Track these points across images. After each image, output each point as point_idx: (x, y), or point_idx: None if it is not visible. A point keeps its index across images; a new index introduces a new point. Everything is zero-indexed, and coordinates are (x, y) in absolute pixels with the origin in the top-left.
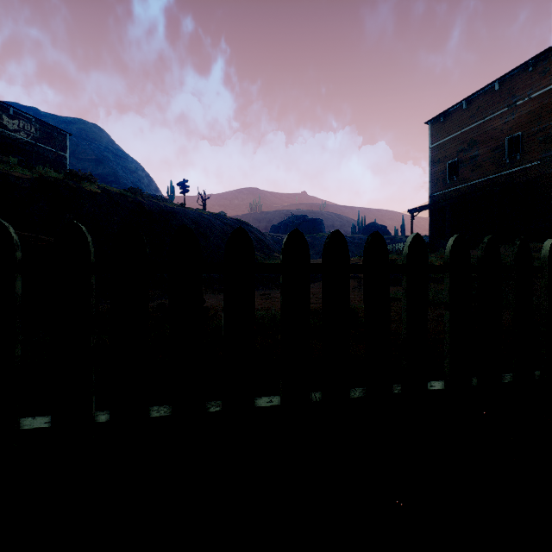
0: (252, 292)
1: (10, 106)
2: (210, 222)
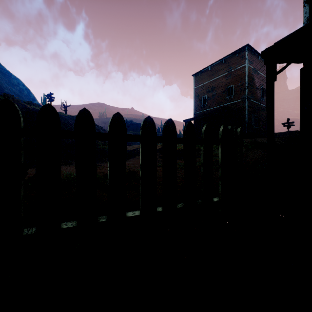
0: None
1: None
2: (67, 120)
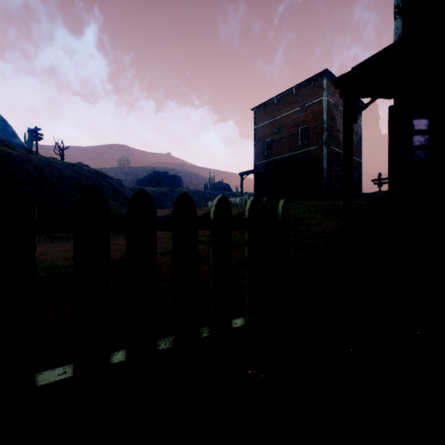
0: None
1: None
2: (61, 170)
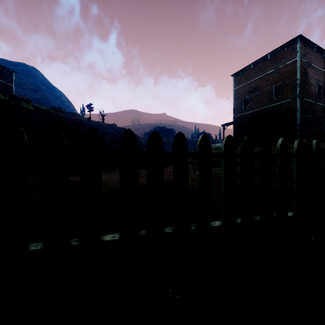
0: (100, 168)
1: None
2: (106, 129)
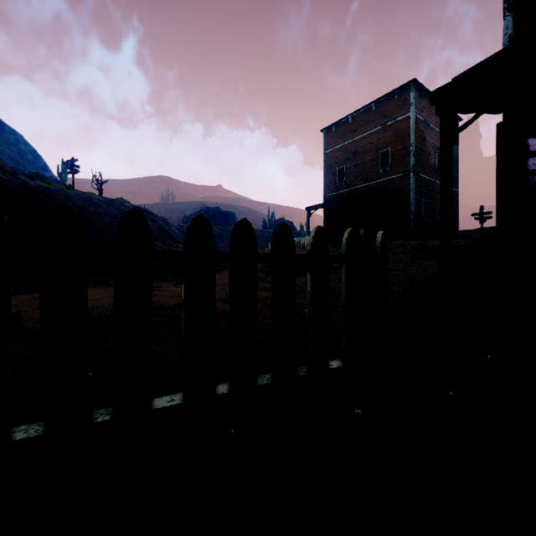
0: None
1: None
2: (101, 207)
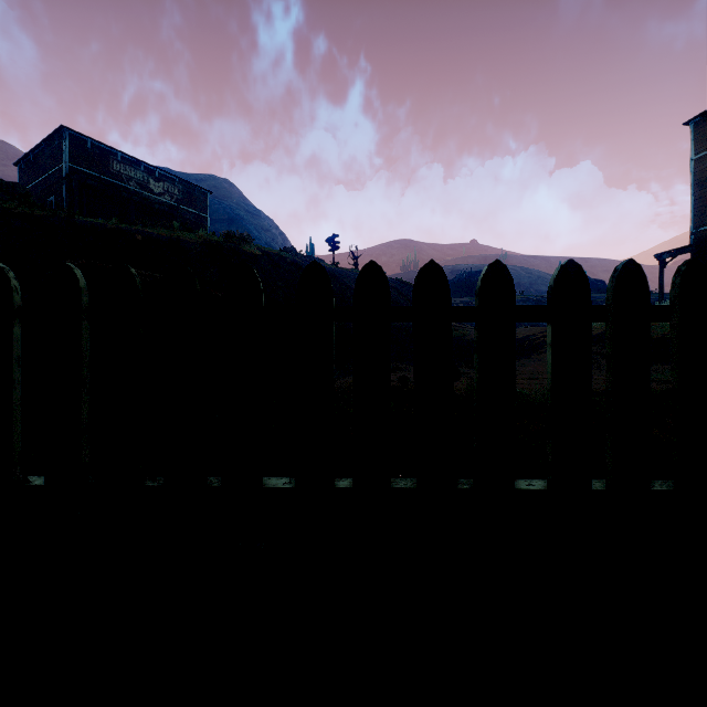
0: None
1: (156, 168)
2: None
